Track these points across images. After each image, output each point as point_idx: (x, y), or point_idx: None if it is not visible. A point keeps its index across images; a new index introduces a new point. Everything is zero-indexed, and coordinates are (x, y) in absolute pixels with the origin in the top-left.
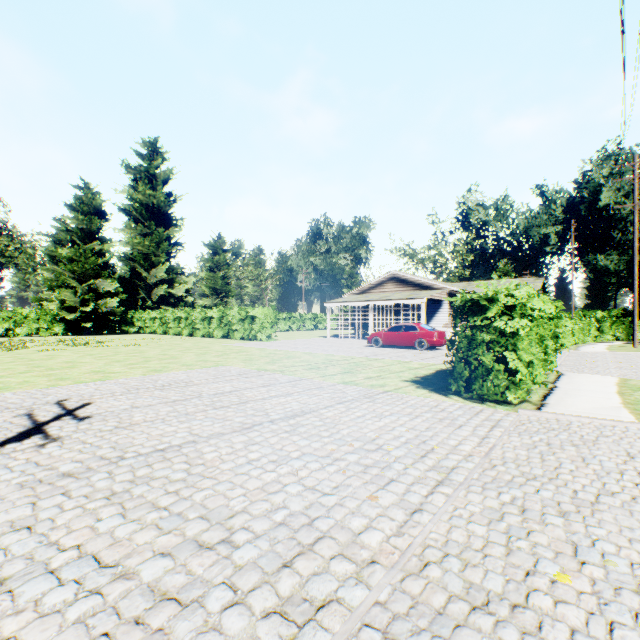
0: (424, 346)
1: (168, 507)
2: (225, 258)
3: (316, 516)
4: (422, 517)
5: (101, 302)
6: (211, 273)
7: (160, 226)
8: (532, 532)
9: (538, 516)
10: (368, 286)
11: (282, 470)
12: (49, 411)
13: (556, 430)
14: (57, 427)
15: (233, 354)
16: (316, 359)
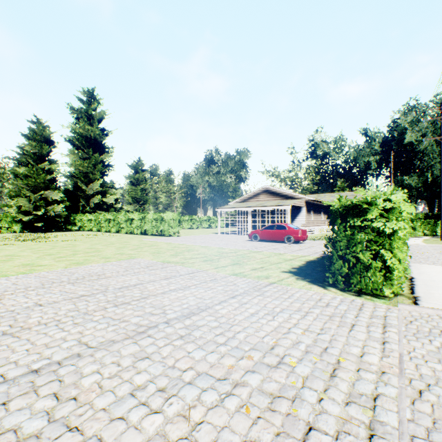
0: (291, 241)
1: None
2: (143, 176)
3: None
4: None
5: (50, 208)
6: (133, 186)
7: (96, 152)
8: None
9: None
10: (248, 196)
11: (171, 409)
12: None
13: None
14: None
15: (146, 248)
16: (210, 252)
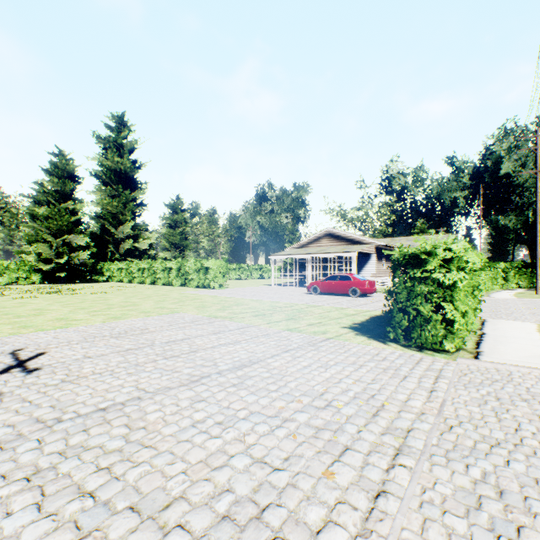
0: (357, 294)
1: (94, 492)
2: (183, 217)
3: (266, 504)
4: (388, 504)
5: (74, 255)
6: (171, 230)
7: (127, 189)
8: (522, 529)
9: (521, 502)
10: (307, 241)
11: (228, 435)
12: (0, 362)
13: (500, 381)
14: (2, 381)
15: (188, 301)
16: (262, 306)
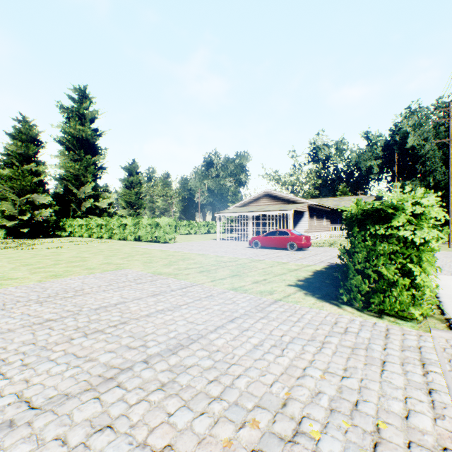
0: (294, 248)
1: None
2: (138, 178)
3: None
4: None
5: (37, 212)
6: (126, 190)
7: (88, 154)
8: None
9: None
10: (248, 201)
11: None
12: None
13: None
14: None
15: (137, 256)
16: (208, 261)
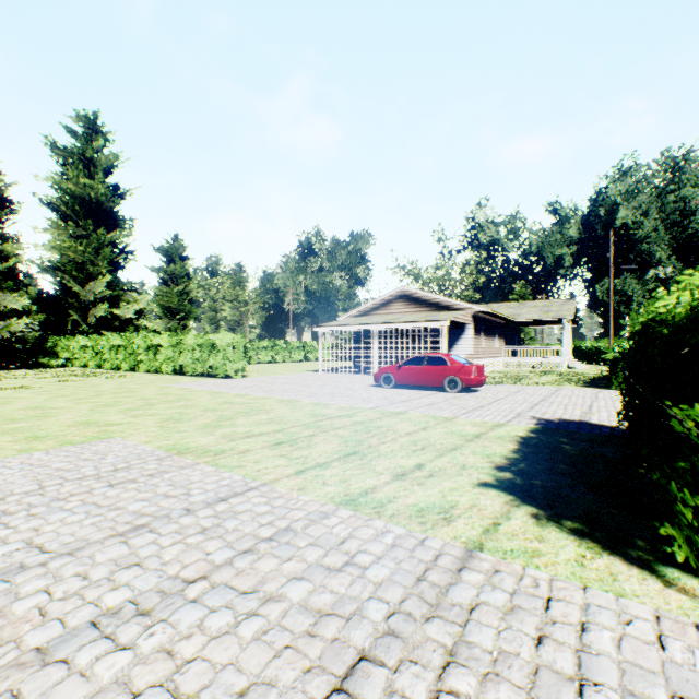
0: (457, 387)
1: None
2: (183, 267)
3: None
4: None
5: (3, 324)
6: (163, 287)
7: (102, 227)
8: None
9: None
10: (371, 306)
11: None
12: None
13: None
14: None
15: (160, 405)
16: (296, 415)
